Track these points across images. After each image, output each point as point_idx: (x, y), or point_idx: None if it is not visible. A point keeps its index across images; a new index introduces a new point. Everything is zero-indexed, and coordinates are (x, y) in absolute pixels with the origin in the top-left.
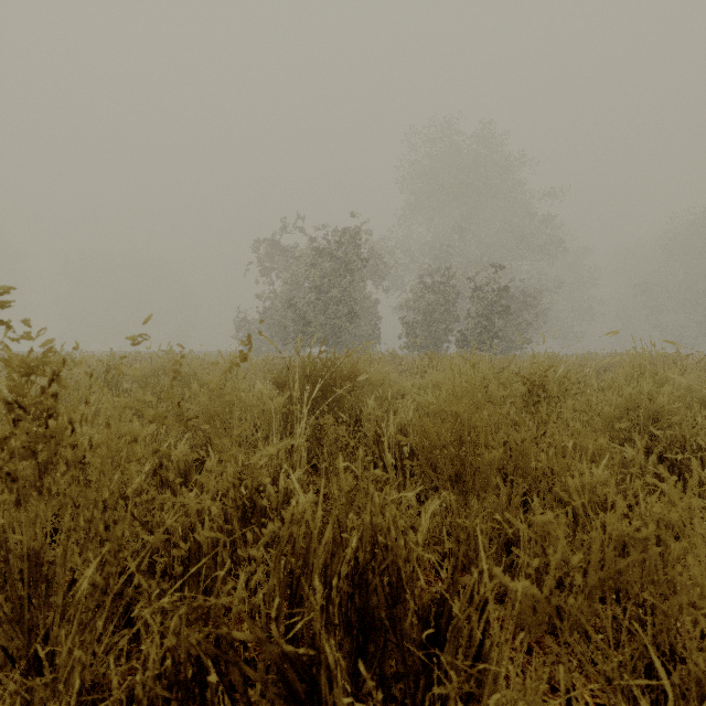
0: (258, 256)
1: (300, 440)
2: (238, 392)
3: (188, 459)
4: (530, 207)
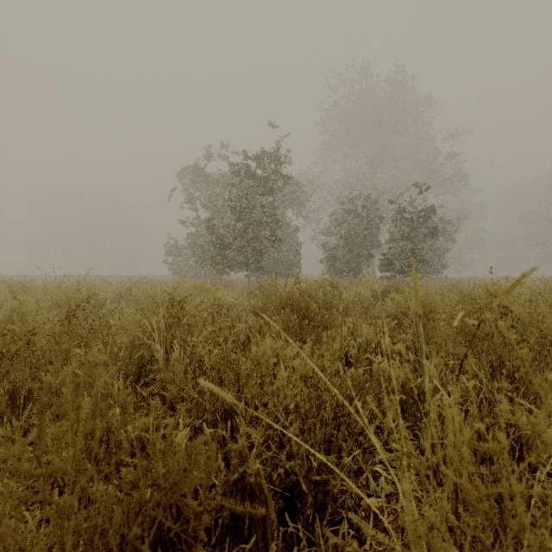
0: (182, 182)
1: None
2: None
3: None
4: (435, 145)
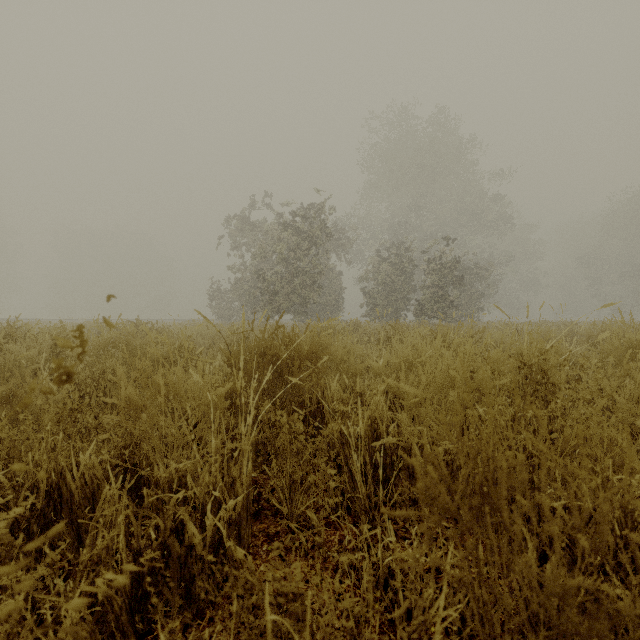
0: (230, 230)
1: (246, 442)
2: (170, 380)
3: (95, 473)
4: (481, 186)
